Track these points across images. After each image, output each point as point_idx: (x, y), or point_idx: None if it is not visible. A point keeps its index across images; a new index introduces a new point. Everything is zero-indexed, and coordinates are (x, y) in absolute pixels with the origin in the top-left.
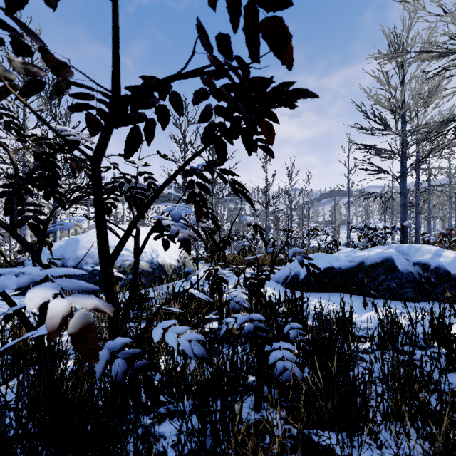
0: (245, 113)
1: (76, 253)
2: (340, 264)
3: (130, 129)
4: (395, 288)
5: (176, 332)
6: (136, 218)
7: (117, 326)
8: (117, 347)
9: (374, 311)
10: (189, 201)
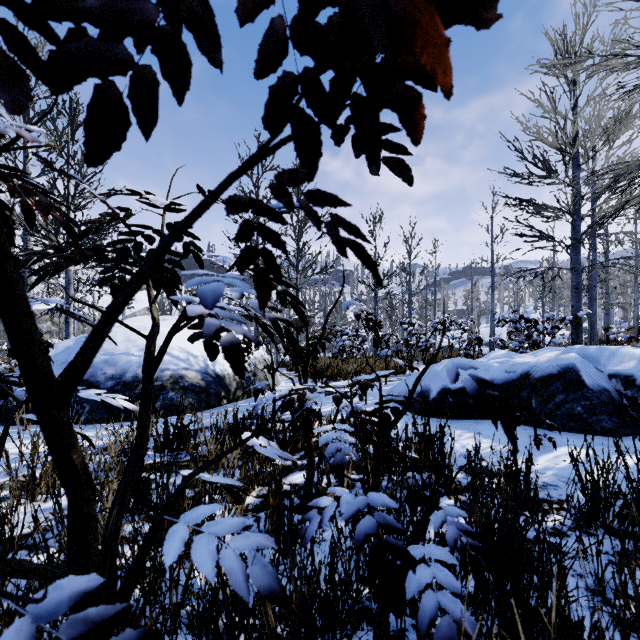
0: (373, 7)
1: None
2: (493, 376)
3: (94, 89)
4: (581, 415)
5: (216, 534)
6: (117, 299)
7: (88, 531)
8: (60, 607)
9: (553, 453)
10: (243, 268)
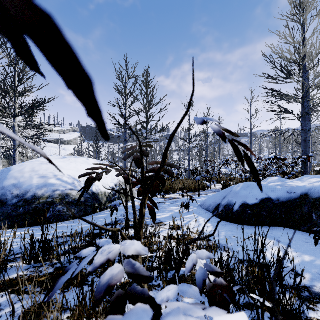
0: None
1: (3, 183)
2: (278, 195)
3: None
4: None
5: None
6: None
7: None
8: None
9: None
10: None
